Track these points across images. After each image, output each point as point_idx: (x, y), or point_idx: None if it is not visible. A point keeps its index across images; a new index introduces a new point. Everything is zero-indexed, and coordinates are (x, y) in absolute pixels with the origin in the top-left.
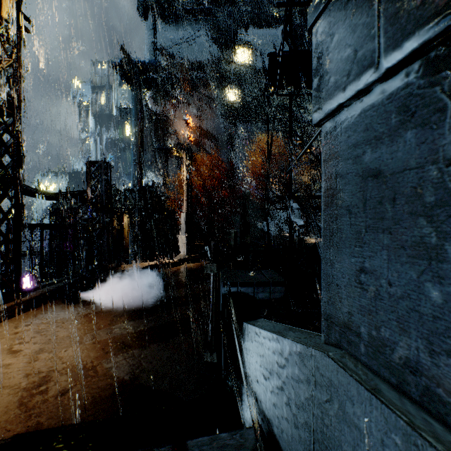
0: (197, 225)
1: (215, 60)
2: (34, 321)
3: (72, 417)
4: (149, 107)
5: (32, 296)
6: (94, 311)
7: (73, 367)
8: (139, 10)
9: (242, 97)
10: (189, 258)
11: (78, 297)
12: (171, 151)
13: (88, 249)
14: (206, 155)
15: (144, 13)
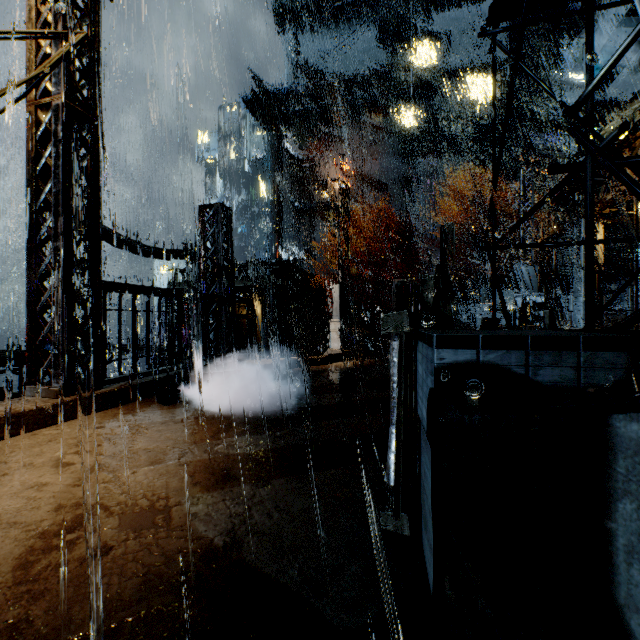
0: (356, 315)
1: (383, 70)
2: (110, 423)
3: (89, 618)
4: (289, 152)
5: (116, 387)
6: (196, 415)
7: (134, 504)
8: (277, 22)
9: (424, 119)
10: (345, 353)
11: (177, 394)
12: (318, 191)
13: (201, 332)
14: (369, 212)
15: (284, 24)
